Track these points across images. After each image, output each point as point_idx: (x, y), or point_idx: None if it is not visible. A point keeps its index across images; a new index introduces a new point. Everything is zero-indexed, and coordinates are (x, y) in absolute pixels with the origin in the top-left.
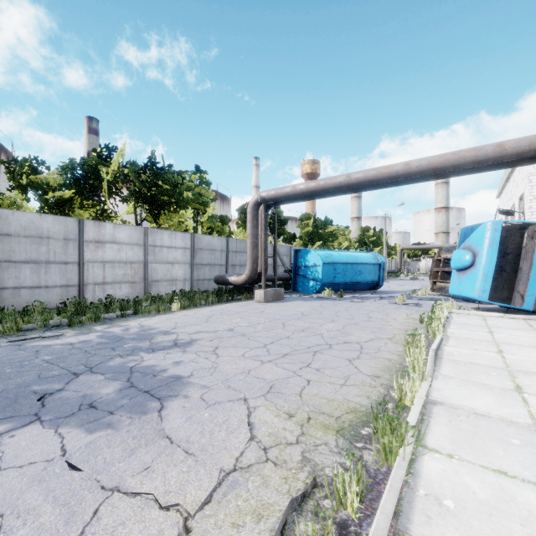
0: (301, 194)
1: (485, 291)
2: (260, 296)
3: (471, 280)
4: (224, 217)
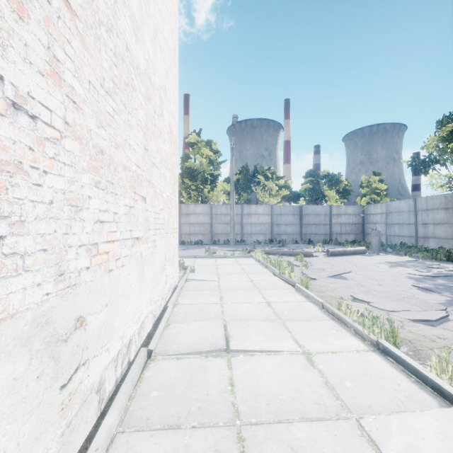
0: None
1: None
2: None
3: None
4: None
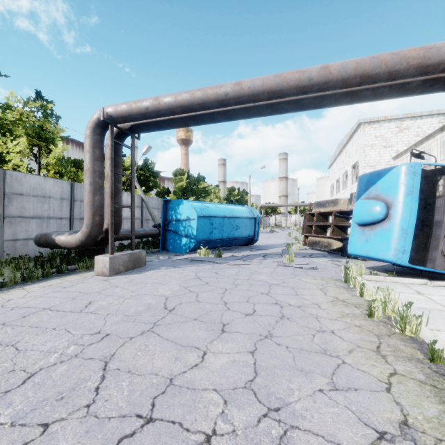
0: (168, 111)
1: (405, 252)
2: (104, 265)
3: (386, 238)
4: (80, 161)
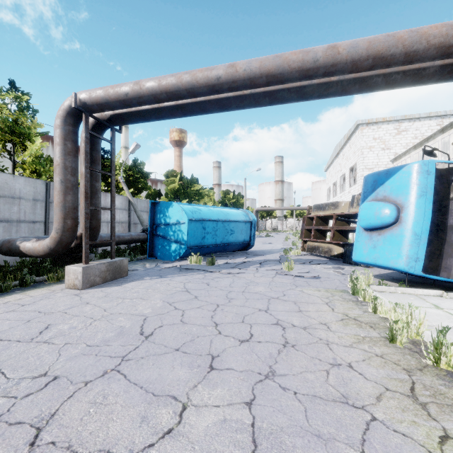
0: (151, 98)
1: (418, 260)
2: (76, 276)
3: (396, 244)
4: None
